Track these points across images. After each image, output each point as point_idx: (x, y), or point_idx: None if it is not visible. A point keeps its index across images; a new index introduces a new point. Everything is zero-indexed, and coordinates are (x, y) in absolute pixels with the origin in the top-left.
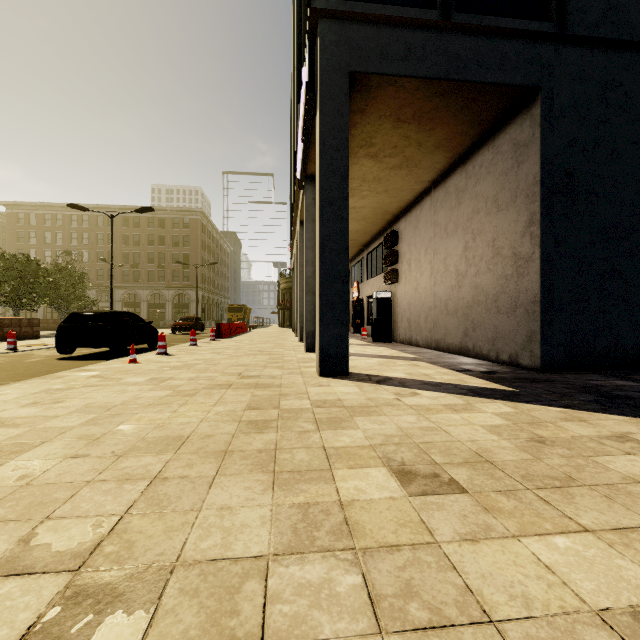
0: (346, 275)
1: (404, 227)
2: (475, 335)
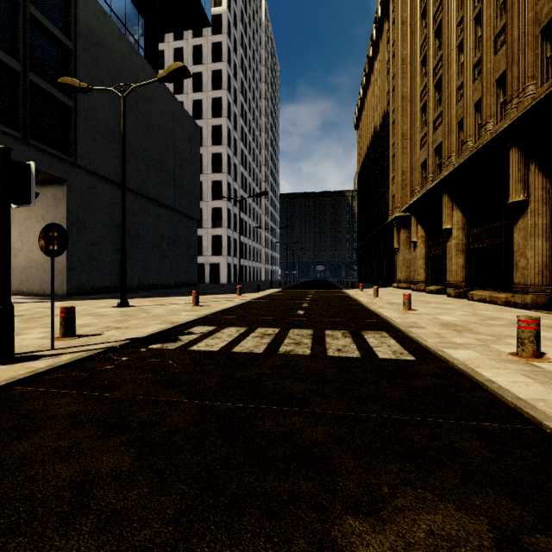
0: None
1: None
2: (29, 283)
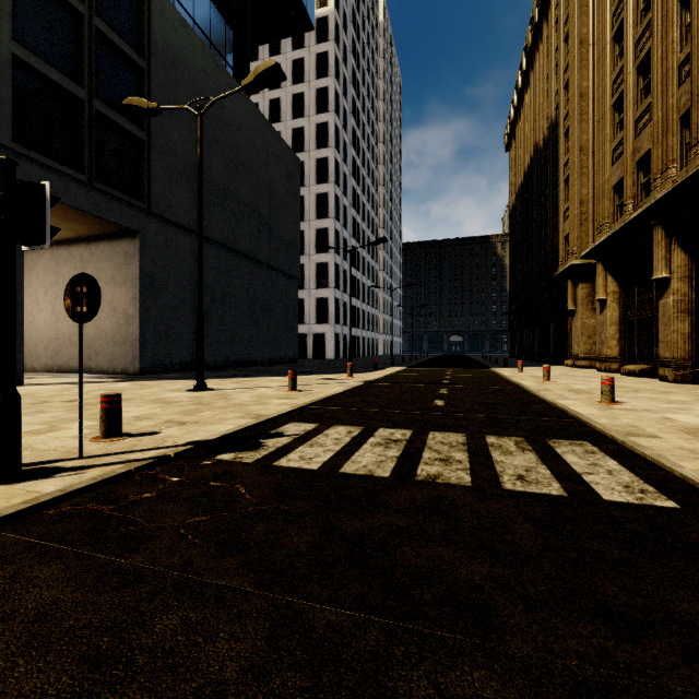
0: (22, 320)
1: None
2: (98, 359)
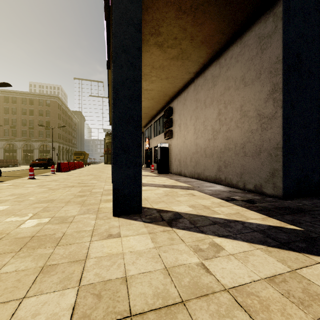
0: (139, 120)
1: (176, 104)
2: (226, 171)
